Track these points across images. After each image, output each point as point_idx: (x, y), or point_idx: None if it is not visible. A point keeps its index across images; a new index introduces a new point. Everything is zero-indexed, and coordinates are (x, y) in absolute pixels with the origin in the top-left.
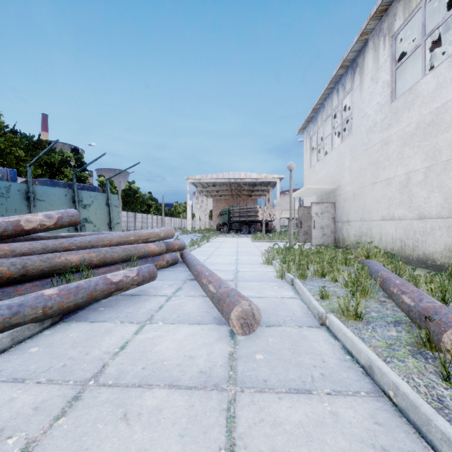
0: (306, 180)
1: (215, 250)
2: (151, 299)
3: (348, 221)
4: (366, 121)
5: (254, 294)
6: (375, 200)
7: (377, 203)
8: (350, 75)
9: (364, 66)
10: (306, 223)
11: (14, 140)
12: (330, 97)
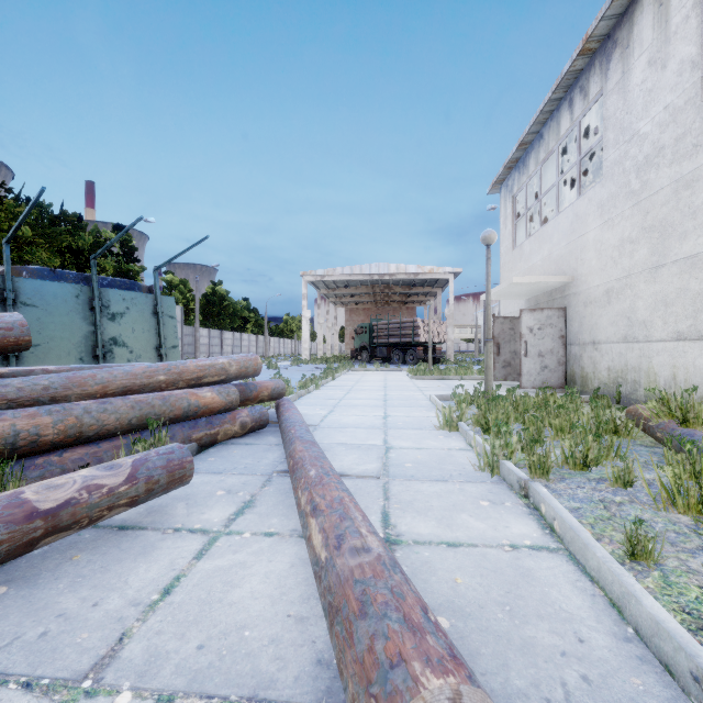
0: (504, 272)
1: (344, 395)
2: (160, 548)
3: (594, 342)
4: (638, 147)
5: (435, 532)
6: (659, 300)
7: (665, 307)
8: (599, 66)
9: (631, 41)
10: (507, 347)
11: (16, 210)
12: (555, 118)
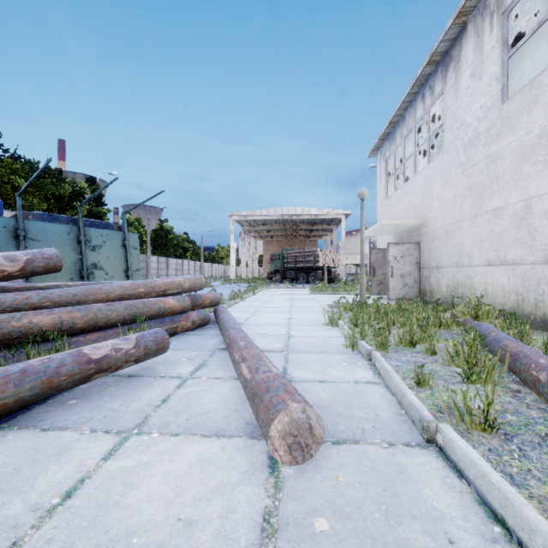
0: (380, 215)
1: (262, 305)
2: (155, 384)
3: (438, 267)
4: (465, 132)
5: (313, 376)
6: (477, 238)
7: (480, 243)
8: (441, 73)
9: (460, 58)
10: (380, 270)
11: (13, 166)
12: (413, 106)
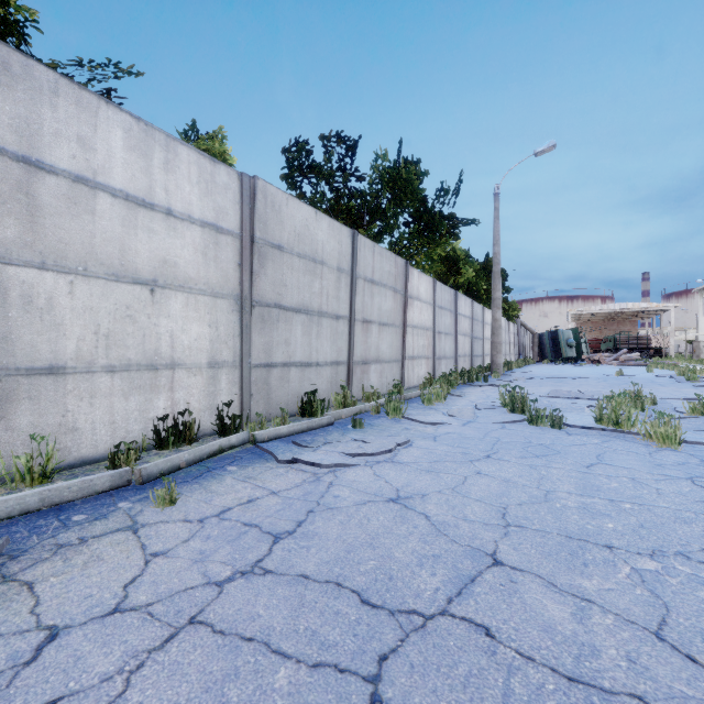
0: (699, 323)
1: None
2: None
3: None
4: None
5: None
6: None
7: None
8: None
9: None
10: (698, 351)
11: None
12: None
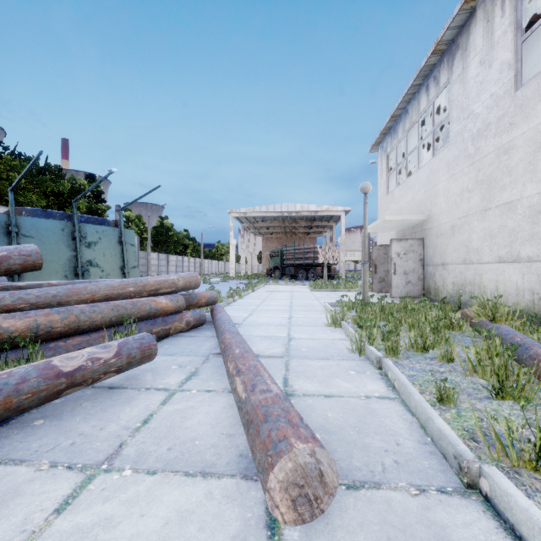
0: (381, 211)
1: (261, 303)
2: (138, 399)
3: (443, 264)
4: (473, 123)
5: (317, 389)
6: (487, 233)
7: (490, 238)
8: (447, 63)
9: (468, 46)
10: (382, 267)
11: (12, 163)
12: (416, 98)
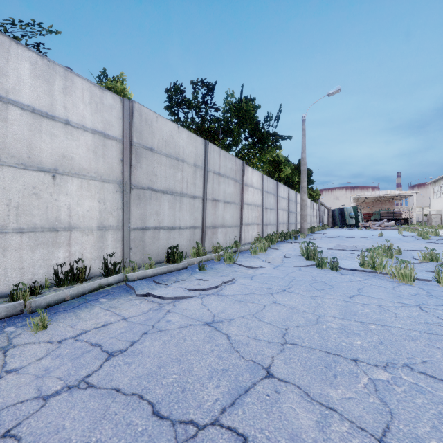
0: (431, 203)
1: None
2: None
3: None
4: None
5: None
6: None
7: None
8: None
9: None
10: (430, 220)
11: None
12: (439, 180)
